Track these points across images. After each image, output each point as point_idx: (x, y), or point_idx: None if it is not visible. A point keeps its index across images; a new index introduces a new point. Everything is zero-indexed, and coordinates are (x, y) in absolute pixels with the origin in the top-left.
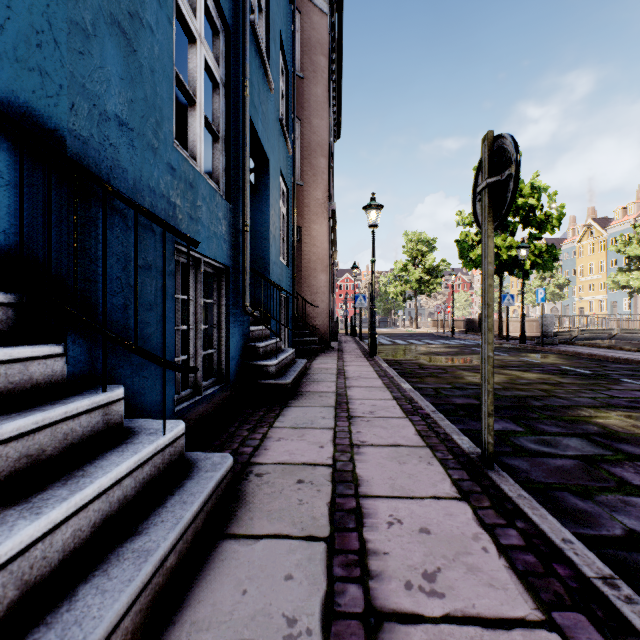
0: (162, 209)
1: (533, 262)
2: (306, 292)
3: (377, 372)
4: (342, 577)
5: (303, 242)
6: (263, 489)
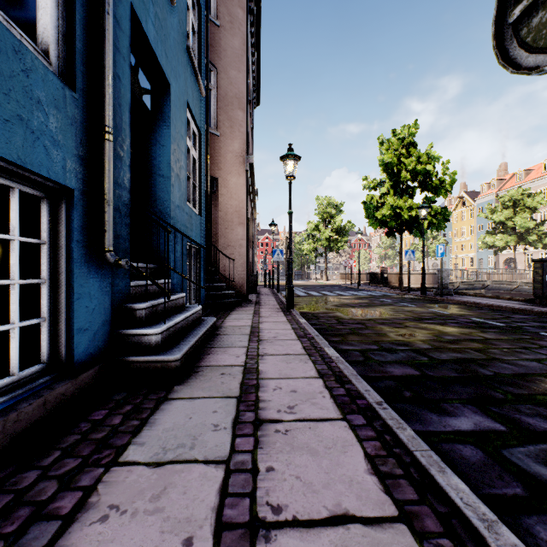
0: None
1: (430, 222)
2: (223, 245)
3: (295, 331)
4: None
5: (220, 193)
6: None
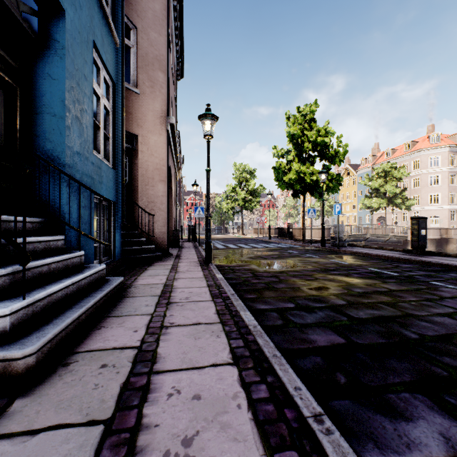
0: None
1: (327, 185)
2: (143, 200)
3: (210, 288)
4: None
5: (139, 150)
6: None
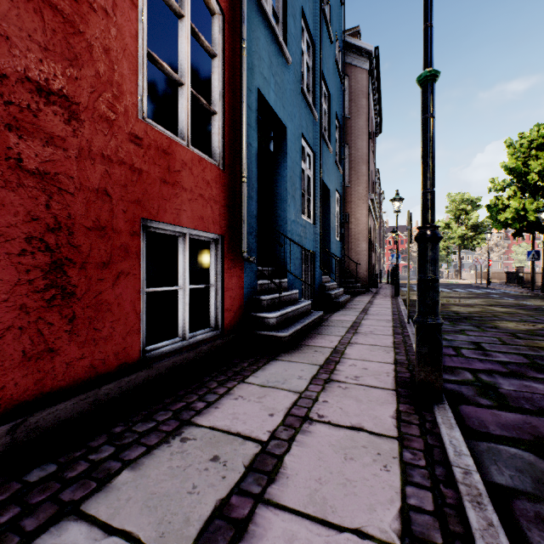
0: (299, 239)
1: None
2: (352, 255)
3: (392, 303)
4: (350, 330)
5: (350, 223)
6: (331, 322)
